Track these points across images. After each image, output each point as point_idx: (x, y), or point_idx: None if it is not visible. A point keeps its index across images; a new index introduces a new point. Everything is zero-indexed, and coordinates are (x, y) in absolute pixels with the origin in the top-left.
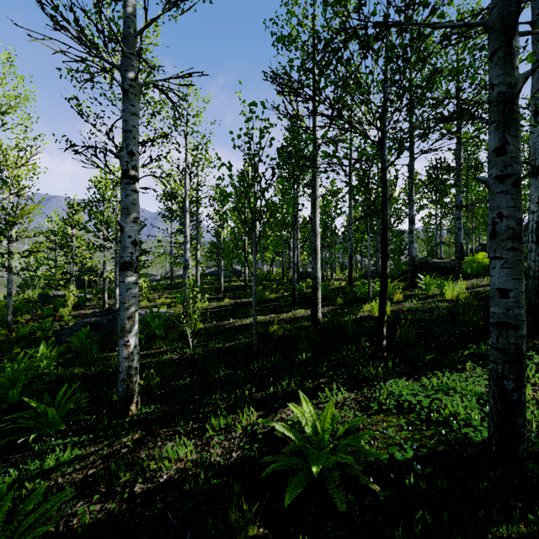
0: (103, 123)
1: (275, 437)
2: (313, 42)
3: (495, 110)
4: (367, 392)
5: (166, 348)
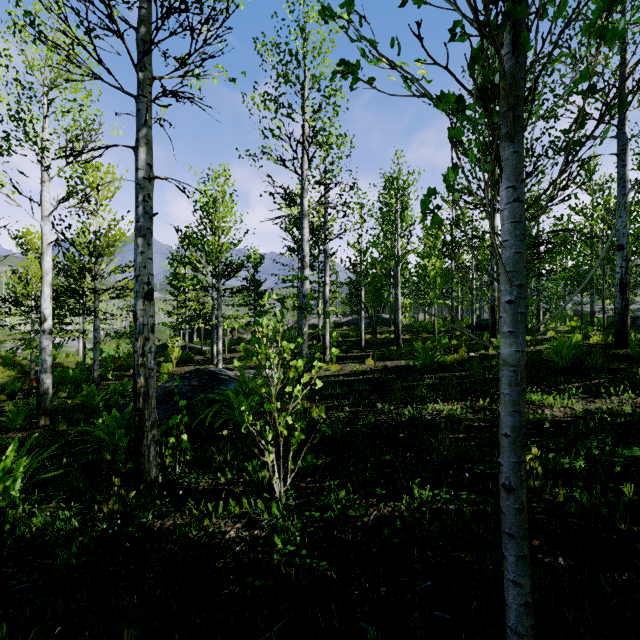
0: None
1: None
2: None
3: None
4: None
5: (232, 476)
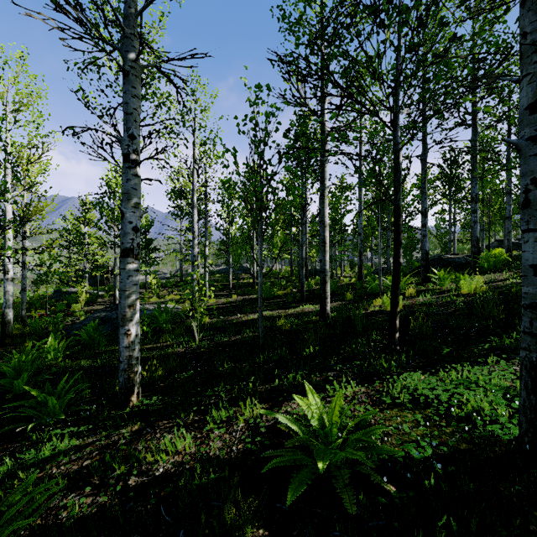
0: (109, 114)
1: (279, 431)
2: (322, 28)
3: (528, 62)
4: (379, 385)
5: (172, 341)
